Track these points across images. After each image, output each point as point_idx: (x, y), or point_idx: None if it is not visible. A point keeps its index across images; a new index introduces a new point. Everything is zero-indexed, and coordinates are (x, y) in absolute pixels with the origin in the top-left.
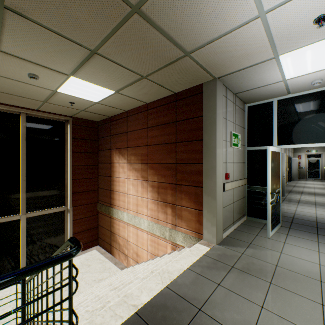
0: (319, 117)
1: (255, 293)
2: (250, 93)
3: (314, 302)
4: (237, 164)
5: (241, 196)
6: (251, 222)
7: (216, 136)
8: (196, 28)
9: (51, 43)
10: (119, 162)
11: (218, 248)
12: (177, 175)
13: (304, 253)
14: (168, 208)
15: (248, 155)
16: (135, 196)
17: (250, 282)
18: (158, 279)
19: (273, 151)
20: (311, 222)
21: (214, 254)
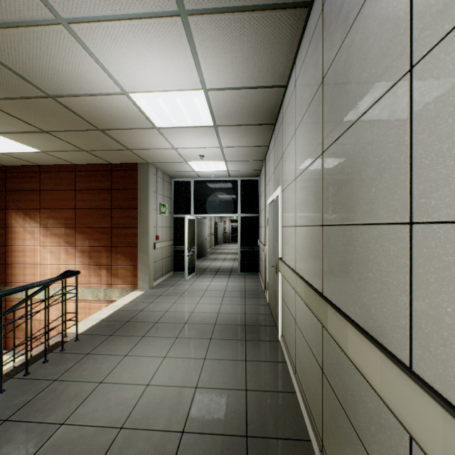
0: (216, 197)
1: (172, 300)
2: (174, 173)
3: (199, 296)
4: (165, 228)
5: (169, 255)
6: (176, 275)
7: (149, 206)
8: (138, 143)
9: (2, 119)
10: (25, 227)
11: (150, 290)
12: (114, 238)
13: (204, 283)
14: (103, 270)
15: (174, 221)
16: (55, 266)
17: (170, 298)
18: (109, 309)
19: (190, 218)
20: (216, 269)
21: (148, 293)
